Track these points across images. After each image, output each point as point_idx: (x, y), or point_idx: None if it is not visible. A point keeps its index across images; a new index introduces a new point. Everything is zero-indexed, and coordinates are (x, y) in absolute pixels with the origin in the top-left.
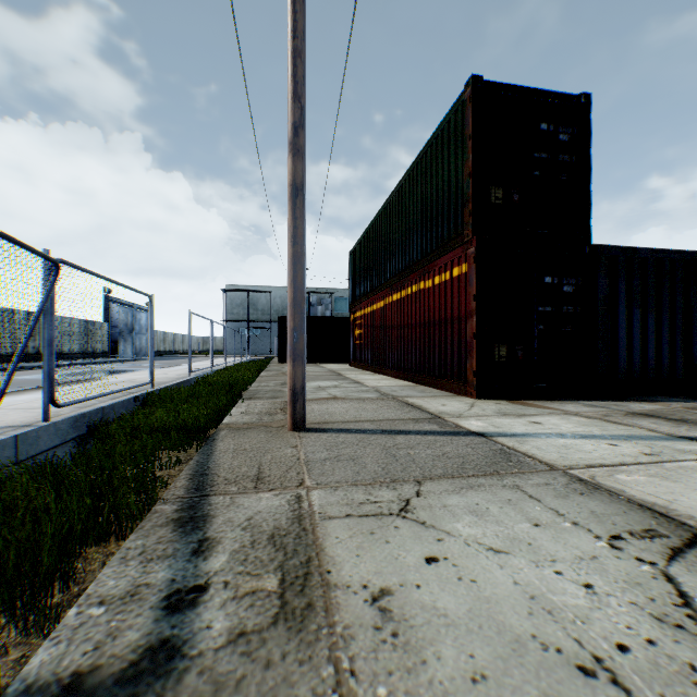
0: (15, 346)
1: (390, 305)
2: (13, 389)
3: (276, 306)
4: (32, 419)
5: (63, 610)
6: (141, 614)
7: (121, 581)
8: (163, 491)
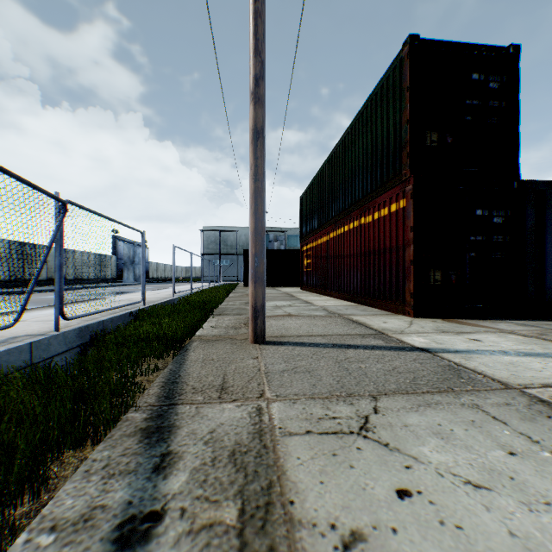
0: (49, 274)
1: (334, 238)
2: (42, 305)
3: (241, 242)
4: (46, 329)
5: (28, 522)
6: (88, 548)
7: (78, 500)
8: (138, 398)
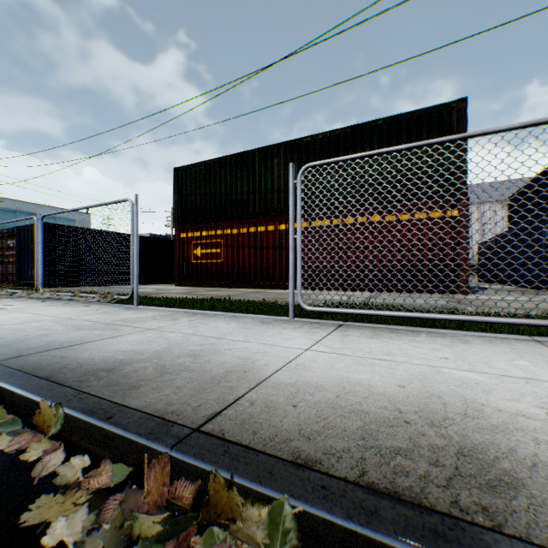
0: None
1: (305, 229)
2: None
3: None
4: None
5: None
6: None
7: None
8: None
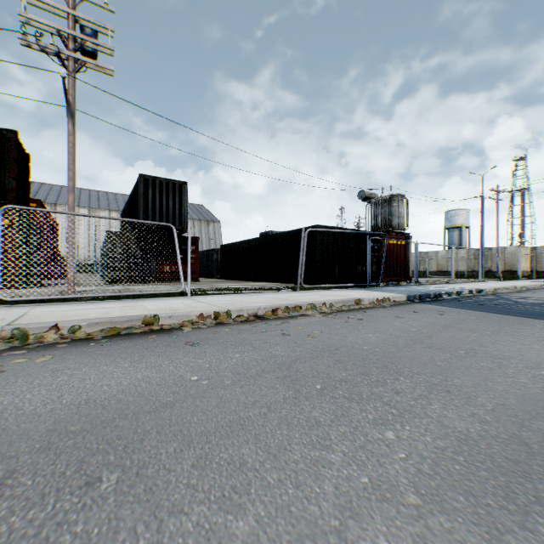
0: None
1: None
2: None
3: None
4: None
5: None
6: None
7: None
8: None
